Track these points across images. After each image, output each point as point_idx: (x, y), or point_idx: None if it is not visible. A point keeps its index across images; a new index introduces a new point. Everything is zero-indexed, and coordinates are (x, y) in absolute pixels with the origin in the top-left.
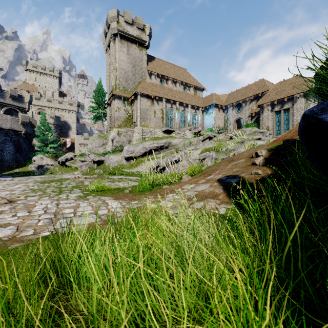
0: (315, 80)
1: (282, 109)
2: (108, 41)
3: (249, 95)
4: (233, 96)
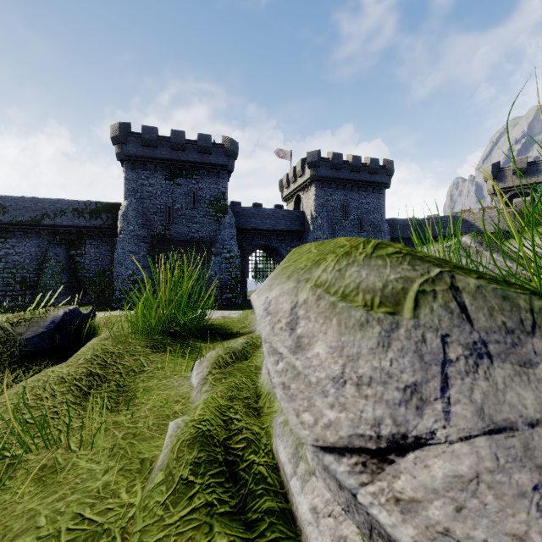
0: None
1: None
2: None
3: None
4: None
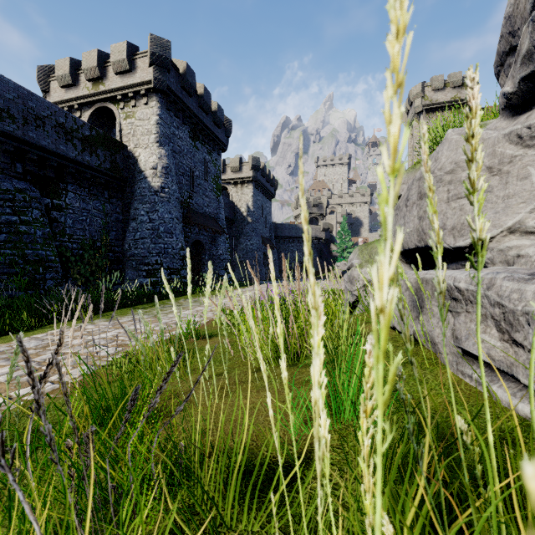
0: None
1: None
2: (411, 120)
3: None
4: None
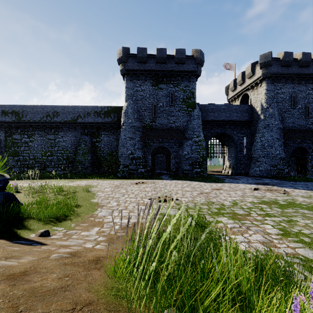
0: None
1: None
2: None
3: None
4: None
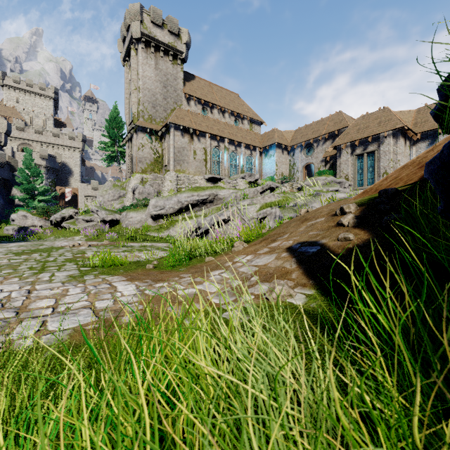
0: (439, 96)
1: (365, 153)
2: (128, 49)
3: (323, 132)
4: (301, 133)
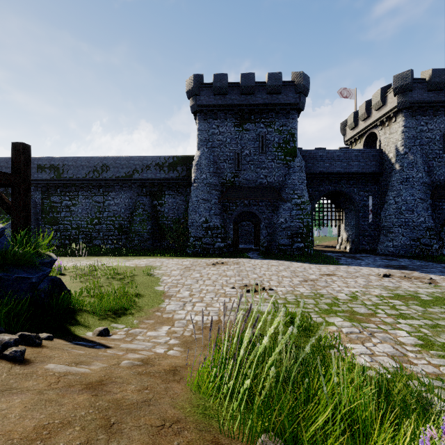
0: None
1: None
2: None
3: None
4: None
